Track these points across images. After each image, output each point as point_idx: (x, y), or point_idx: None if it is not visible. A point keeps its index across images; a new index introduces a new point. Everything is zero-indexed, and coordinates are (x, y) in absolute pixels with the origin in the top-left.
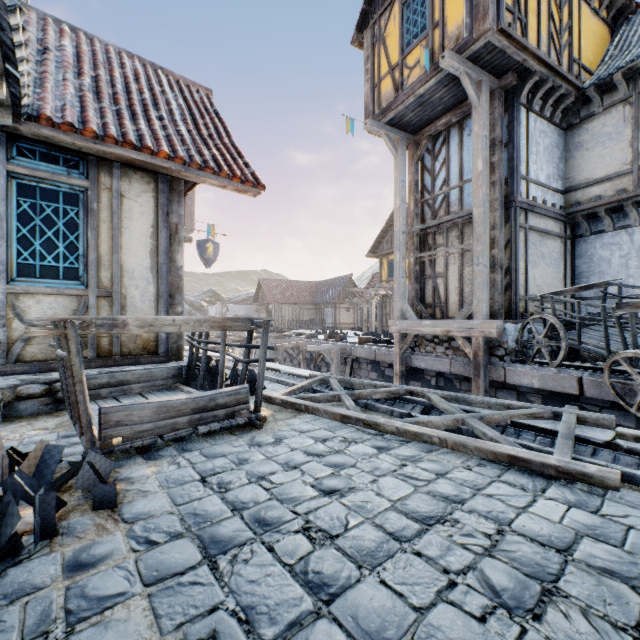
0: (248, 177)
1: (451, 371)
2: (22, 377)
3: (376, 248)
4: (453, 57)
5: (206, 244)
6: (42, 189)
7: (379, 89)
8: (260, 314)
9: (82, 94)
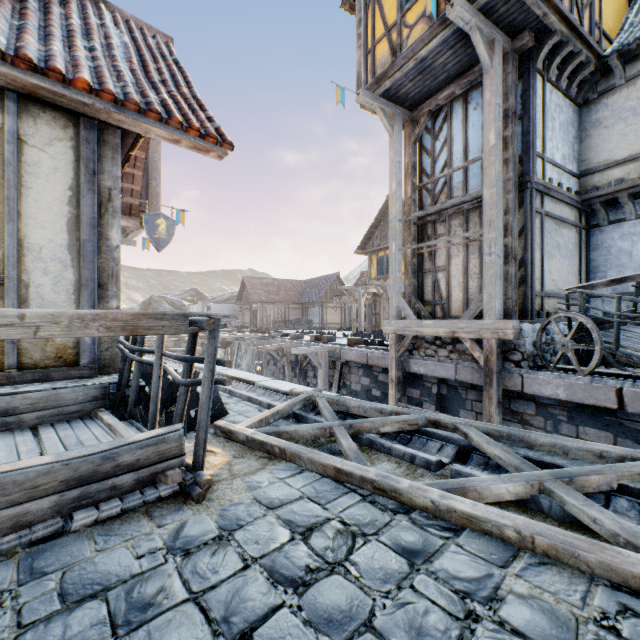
0: (210, 130)
1: (456, 378)
2: None
3: (365, 244)
4: (464, 6)
5: (156, 220)
6: None
7: (373, 55)
8: (244, 314)
9: None
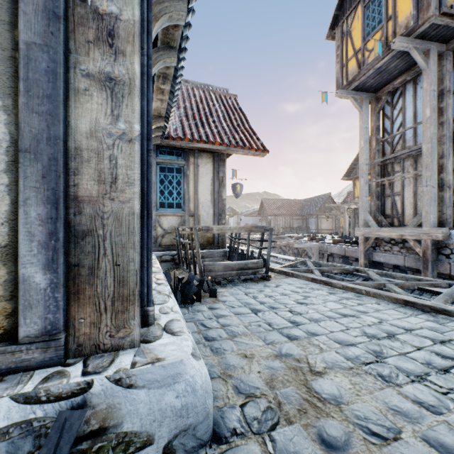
0: (259, 147)
1: (404, 265)
2: (162, 252)
3: (349, 173)
4: (402, 40)
5: (236, 185)
6: (168, 168)
7: (346, 68)
8: (262, 223)
9: (181, 119)
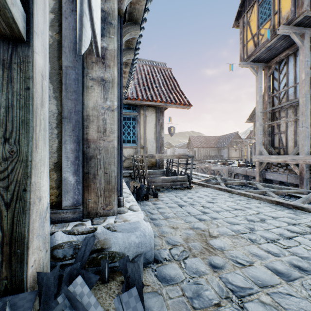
0: (186, 103)
1: (287, 181)
2: (124, 171)
3: (251, 117)
4: (284, 28)
5: (171, 128)
6: (127, 117)
7: (246, 47)
8: (190, 152)
9: (135, 86)
